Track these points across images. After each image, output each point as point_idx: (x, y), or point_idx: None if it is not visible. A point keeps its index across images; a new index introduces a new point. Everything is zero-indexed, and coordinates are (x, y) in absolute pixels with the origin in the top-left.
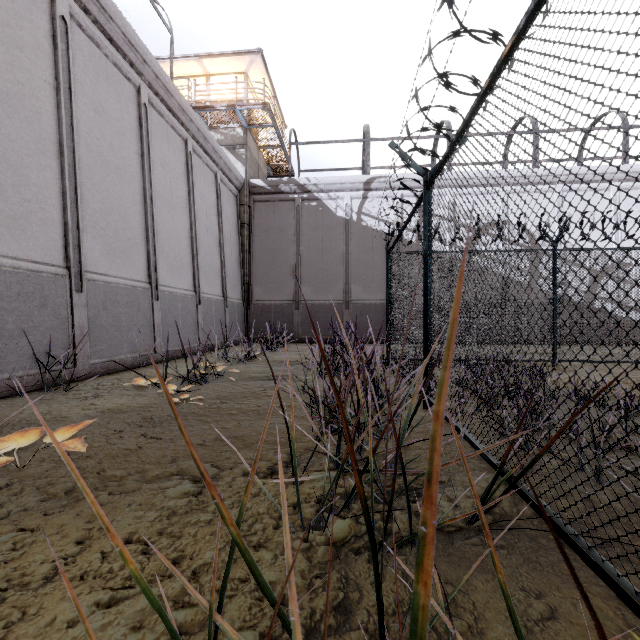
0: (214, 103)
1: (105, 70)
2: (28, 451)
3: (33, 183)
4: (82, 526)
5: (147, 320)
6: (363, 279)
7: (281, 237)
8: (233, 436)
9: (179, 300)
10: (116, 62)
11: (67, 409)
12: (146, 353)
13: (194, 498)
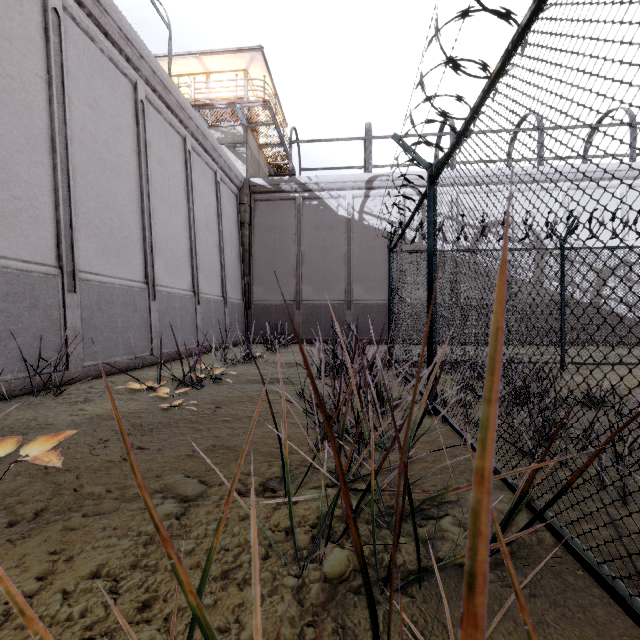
0: (214, 101)
1: (100, 65)
2: (4, 463)
3: (23, 180)
4: (46, 556)
5: (144, 321)
6: (365, 279)
7: (282, 236)
8: (225, 446)
9: (177, 300)
10: (112, 57)
11: (54, 415)
12: (143, 355)
13: (176, 521)
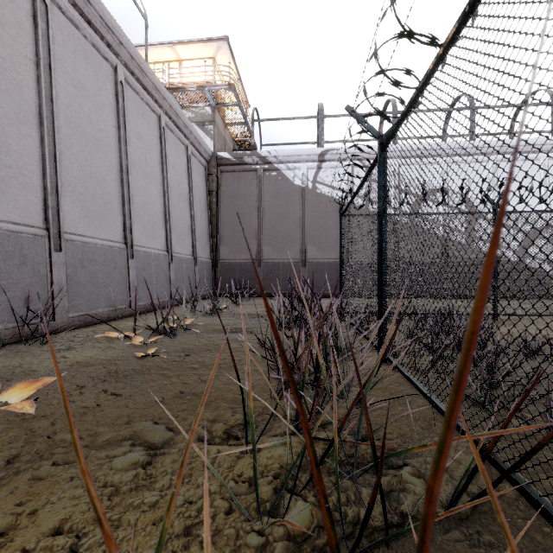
0: (186, 85)
1: (84, 50)
2: None
3: (13, 150)
4: (11, 509)
5: (123, 277)
6: (318, 240)
7: (245, 203)
8: (192, 393)
9: (153, 259)
10: (94, 43)
11: (38, 362)
12: (122, 307)
13: (142, 470)
